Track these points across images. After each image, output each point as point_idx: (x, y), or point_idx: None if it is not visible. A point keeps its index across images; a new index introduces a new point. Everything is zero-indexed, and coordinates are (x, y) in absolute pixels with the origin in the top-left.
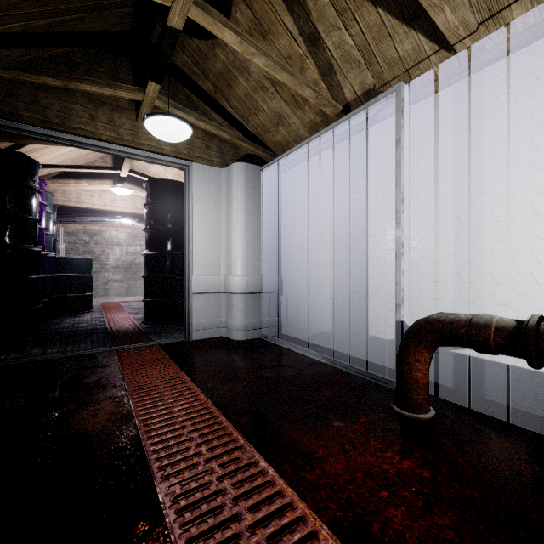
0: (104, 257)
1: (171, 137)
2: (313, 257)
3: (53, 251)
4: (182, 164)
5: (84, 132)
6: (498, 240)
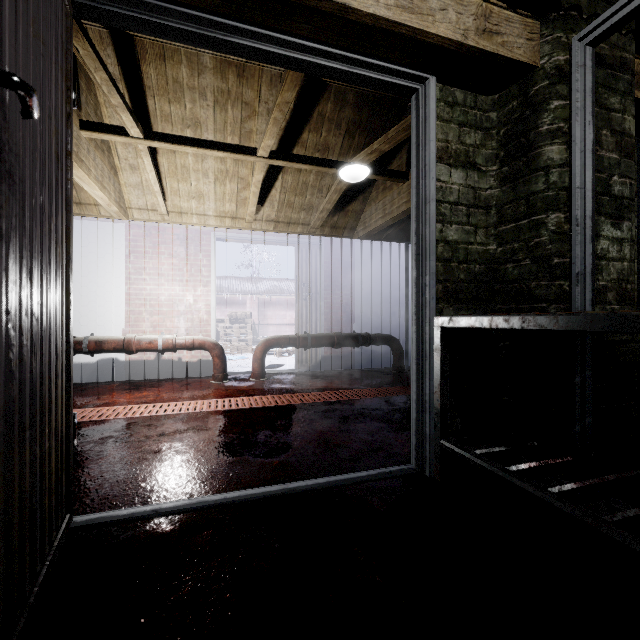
0: None
1: None
2: None
3: None
4: None
5: None
6: None
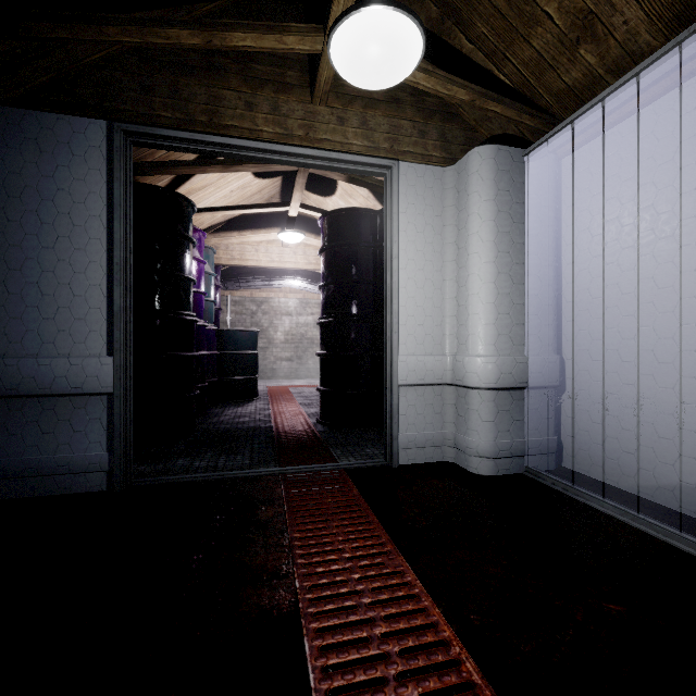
0: (271, 329)
1: (380, 67)
2: (660, 317)
3: (216, 322)
4: (381, 166)
5: (238, 131)
6: None
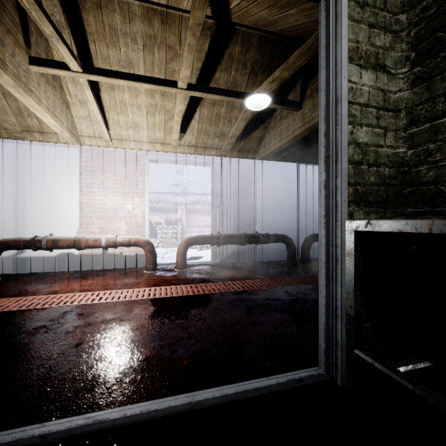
0: None
1: None
2: None
3: None
4: None
5: None
6: (32, 211)
